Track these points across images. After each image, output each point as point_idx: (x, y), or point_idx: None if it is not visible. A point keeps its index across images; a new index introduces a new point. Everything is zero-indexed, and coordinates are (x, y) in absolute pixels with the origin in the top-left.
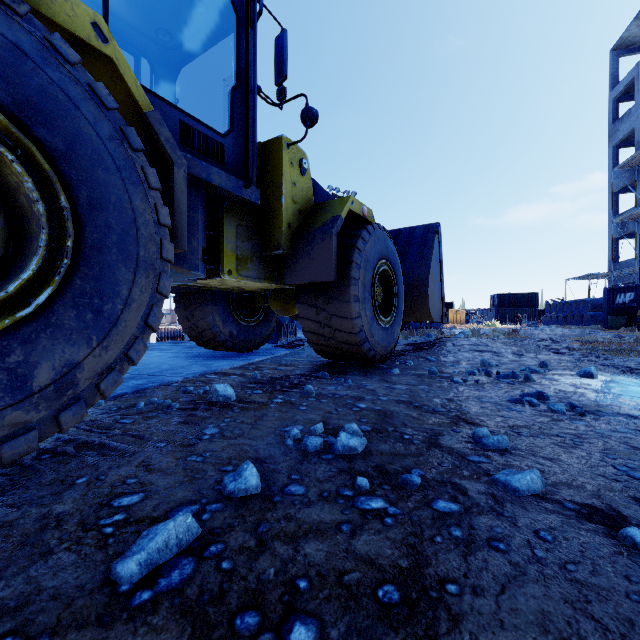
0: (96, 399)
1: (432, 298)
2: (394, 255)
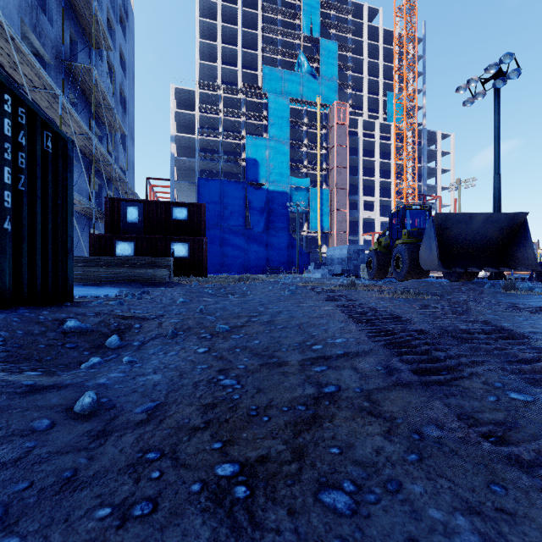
0: (374, 276)
1: (423, 259)
2: (400, 251)
